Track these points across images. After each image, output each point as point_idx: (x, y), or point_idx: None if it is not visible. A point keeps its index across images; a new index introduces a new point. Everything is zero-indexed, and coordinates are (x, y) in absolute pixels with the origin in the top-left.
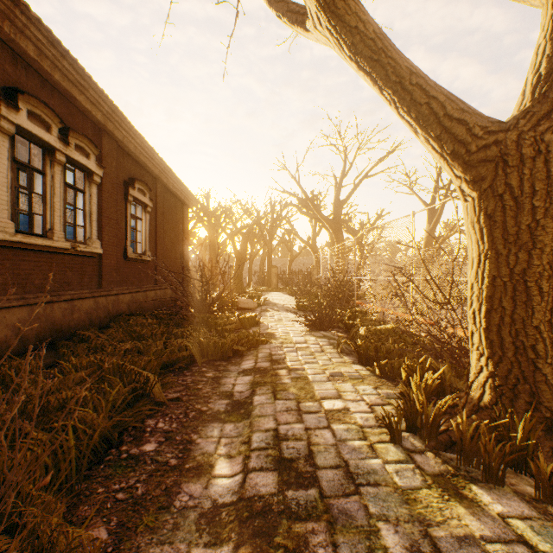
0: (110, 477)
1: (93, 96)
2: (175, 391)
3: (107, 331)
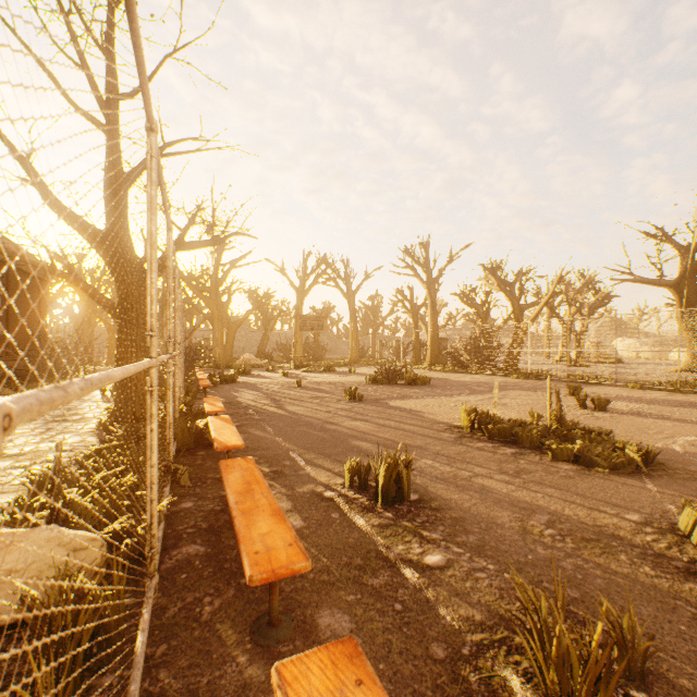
0: None
1: None
2: None
3: None
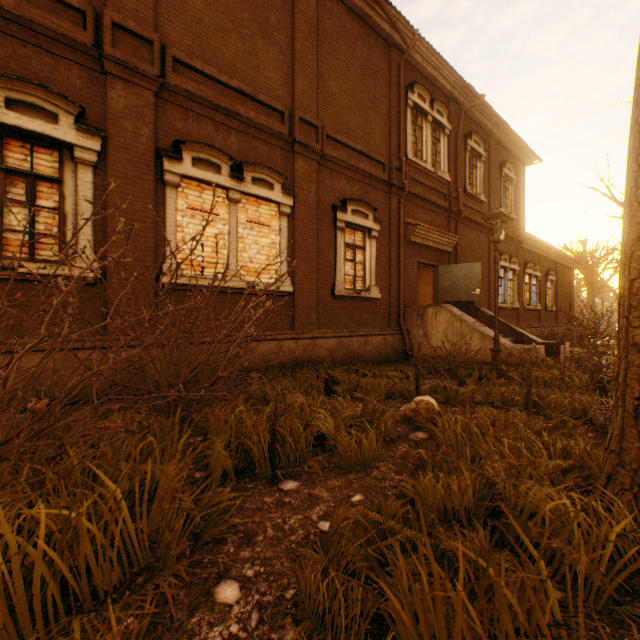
0: None
1: (541, 248)
2: None
3: None
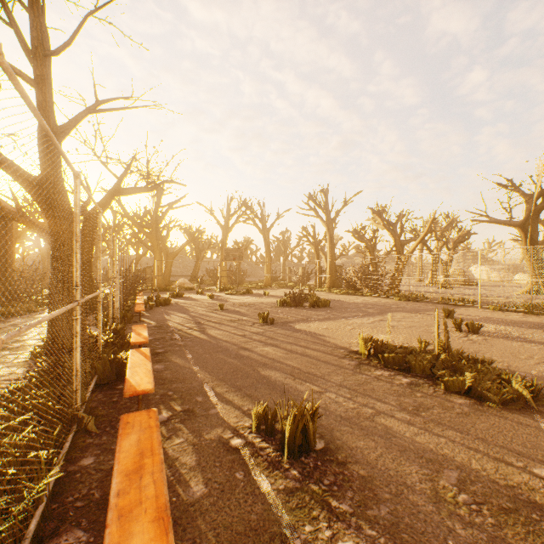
0: None
1: None
2: None
3: None
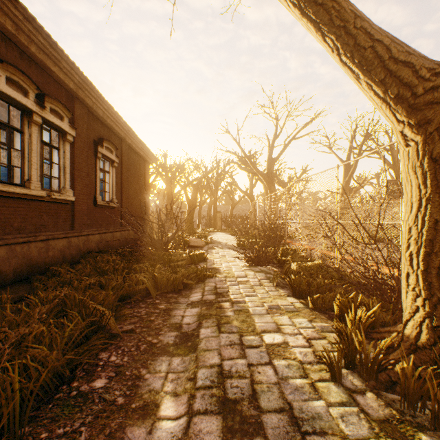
0: (56, 419)
1: (66, 67)
2: (130, 323)
3: (77, 266)
